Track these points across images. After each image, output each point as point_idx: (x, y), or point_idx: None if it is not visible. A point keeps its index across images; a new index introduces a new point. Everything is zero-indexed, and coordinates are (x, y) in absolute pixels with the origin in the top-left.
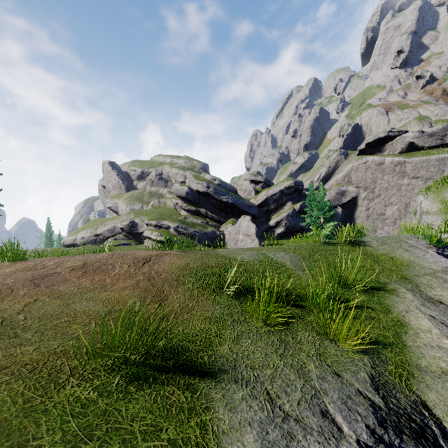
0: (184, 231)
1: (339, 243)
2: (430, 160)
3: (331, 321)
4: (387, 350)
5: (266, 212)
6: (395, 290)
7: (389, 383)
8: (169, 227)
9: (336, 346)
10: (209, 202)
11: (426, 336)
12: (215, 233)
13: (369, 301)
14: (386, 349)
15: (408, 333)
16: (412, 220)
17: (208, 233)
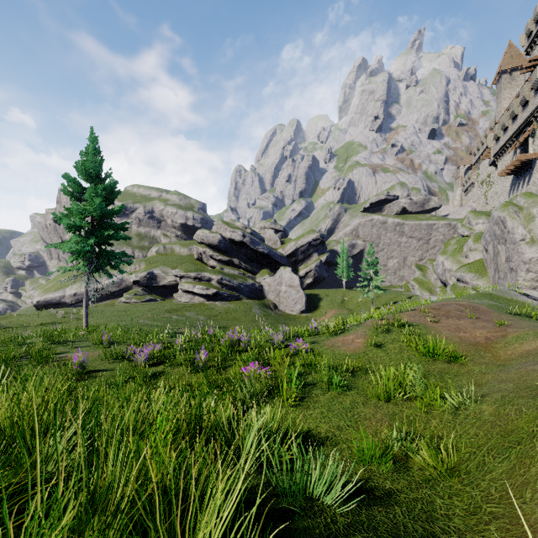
0: (229, 283)
1: (487, 294)
2: (422, 225)
3: None
4: None
5: (294, 262)
6: None
7: None
8: (210, 279)
9: None
10: (242, 252)
11: None
12: (255, 285)
13: None
14: None
15: None
16: (415, 272)
17: (249, 285)
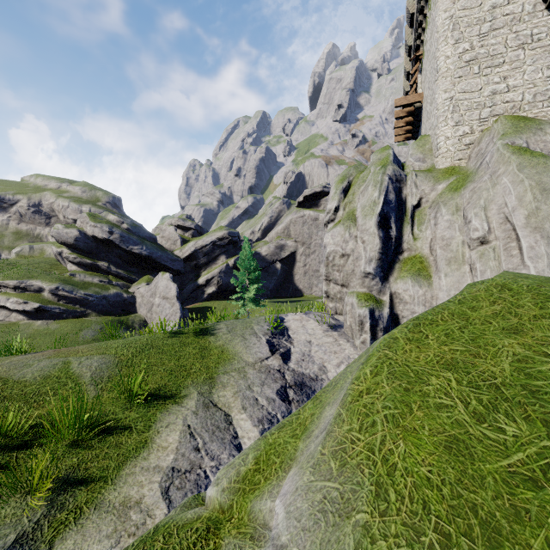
0: (68, 295)
1: (188, 333)
2: None
3: (57, 461)
4: (87, 488)
5: (195, 267)
6: (185, 397)
7: (33, 540)
8: (41, 289)
9: (22, 500)
10: (114, 253)
11: (157, 455)
12: (122, 296)
13: (139, 418)
14: (87, 487)
15: (139, 456)
16: None
17: (110, 296)
